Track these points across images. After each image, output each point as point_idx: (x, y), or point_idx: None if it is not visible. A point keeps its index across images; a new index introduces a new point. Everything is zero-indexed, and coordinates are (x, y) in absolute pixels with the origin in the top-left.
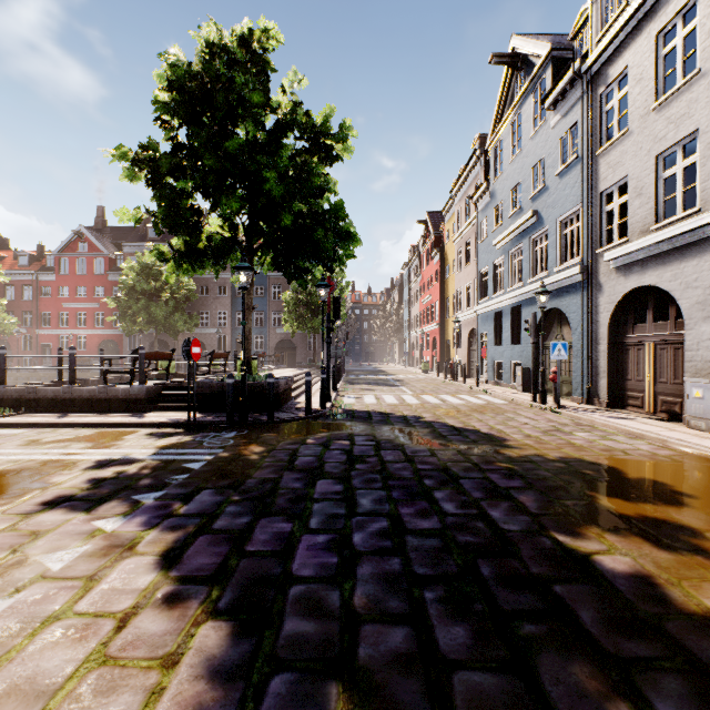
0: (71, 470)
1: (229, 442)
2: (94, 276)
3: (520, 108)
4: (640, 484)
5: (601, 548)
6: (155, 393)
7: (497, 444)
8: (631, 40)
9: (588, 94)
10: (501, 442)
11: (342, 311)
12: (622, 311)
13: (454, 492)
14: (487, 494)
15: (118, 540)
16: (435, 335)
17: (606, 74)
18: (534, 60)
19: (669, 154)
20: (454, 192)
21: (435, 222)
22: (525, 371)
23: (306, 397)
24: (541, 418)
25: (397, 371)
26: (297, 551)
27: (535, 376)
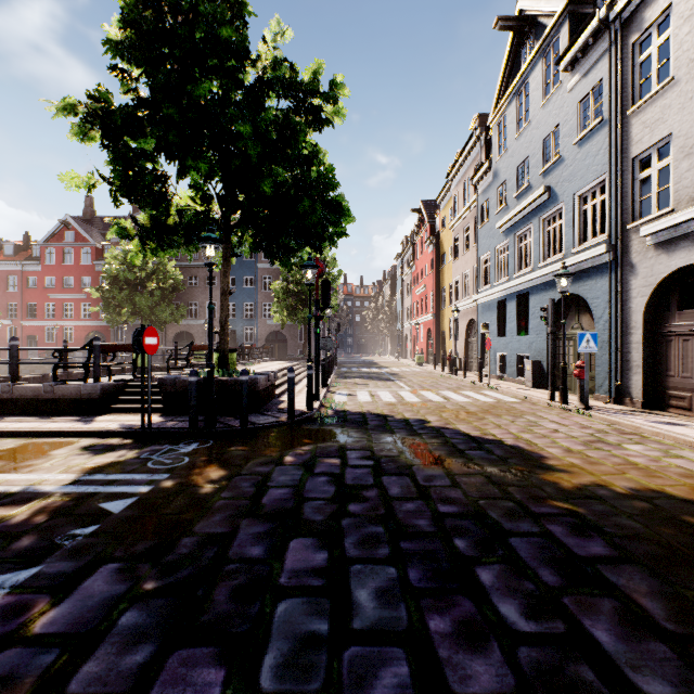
0: None
1: (182, 460)
2: (81, 267)
3: (529, 75)
4: None
5: None
6: (114, 391)
7: (535, 464)
8: None
9: (616, 46)
10: (539, 460)
11: (333, 301)
12: (662, 295)
13: (508, 568)
14: (564, 574)
15: None
16: (430, 326)
17: (641, 19)
18: (545, 21)
19: None
20: (450, 177)
21: (429, 210)
22: (535, 364)
23: (288, 398)
24: (571, 423)
25: (390, 363)
26: None
27: (553, 371)
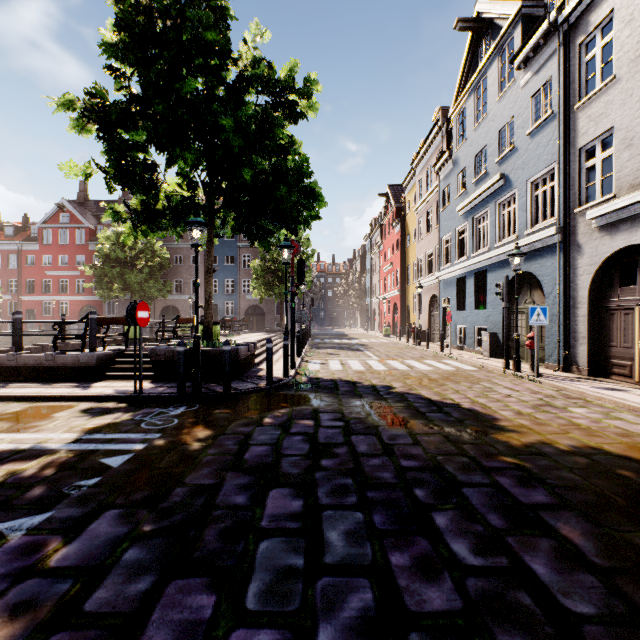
0: None
1: (172, 421)
2: (76, 246)
3: (486, 72)
4: None
5: None
6: (108, 360)
7: (488, 425)
8: None
9: (565, 46)
10: (492, 422)
11: (307, 278)
12: (605, 273)
13: (460, 514)
14: (509, 519)
15: None
16: (396, 301)
17: (586, 22)
18: (500, 23)
19: None
20: (415, 164)
21: (396, 194)
22: (491, 336)
23: (267, 366)
24: (522, 389)
25: (360, 335)
26: None
27: (507, 342)
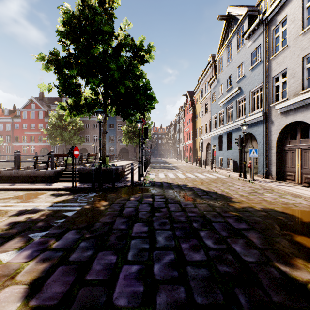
0: (2, 217)
1: (90, 199)
2: (38, 119)
3: (232, 40)
4: None
5: None
6: (59, 173)
7: (227, 200)
8: (289, 2)
9: (266, 30)
10: (229, 199)
11: (149, 135)
12: (284, 133)
13: (210, 231)
14: (229, 233)
15: (6, 270)
16: (191, 146)
17: (275, 20)
18: (238, 17)
19: (309, 56)
20: (199, 81)
21: (191, 95)
22: (234, 162)
23: (131, 175)
24: (245, 186)
25: (174, 162)
26: (118, 281)
27: (240, 165)
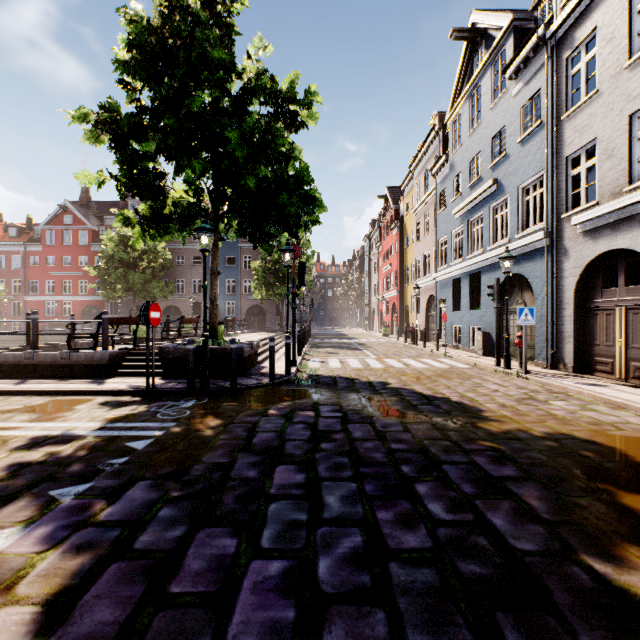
0: None
1: (185, 413)
2: (78, 247)
3: (480, 80)
4: None
5: None
6: (119, 358)
7: (473, 415)
8: None
9: (552, 60)
10: (477, 413)
11: (308, 278)
12: (589, 275)
13: (439, 484)
14: (479, 487)
15: None
16: (394, 301)
17: (572, 38)
18: (493, 33)
19: None
20: (413, 167)
21: (394, 196)
22: (485, 335)
23: (270, 363)
24: (510, 384)
25: (359, 334)
26: (239, 595)
27: (498, 341)
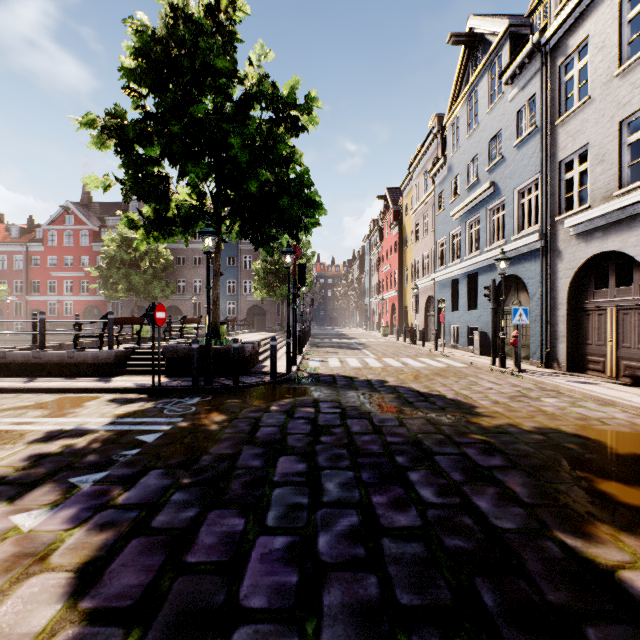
0: (14, 444)
1: (190, 409)
2: (80, 247)
3: (477, 85)
4: (634, 462)
5: (624, 559)
6: (125, 357)
7: (466, 411)
8: (593, 9)
9: (547, 66)
10: (470, 409)
11: (308, 279)
12: (582, 276)
13: (430, 472)
14: (468, 475)
15: (31, 546)
16: (394, 302)
17: (565, 45)
18: (490, 38)
19: (633, 119)
20: (412, 168)
21: (394, 197)
22: (482, 335)
23: (272, 362)
24: (504, 383)
25: (359, 334)
26: (248, 564)
27: (494, 340)
